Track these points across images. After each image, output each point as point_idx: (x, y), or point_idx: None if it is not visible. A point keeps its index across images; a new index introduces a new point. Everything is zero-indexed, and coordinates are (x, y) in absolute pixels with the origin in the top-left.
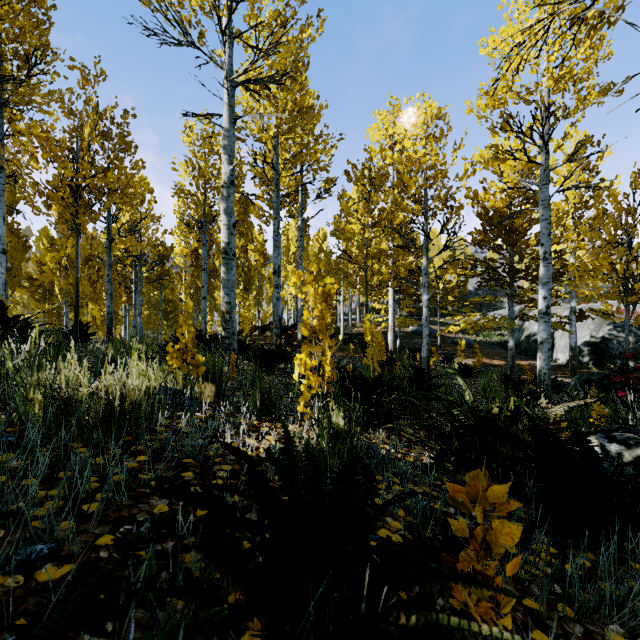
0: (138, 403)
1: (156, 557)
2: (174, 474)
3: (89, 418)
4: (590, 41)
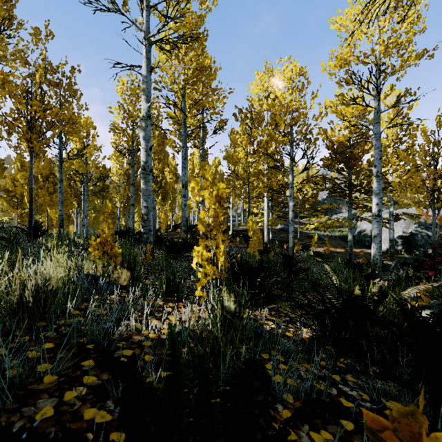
0: (56, 290)
1: None
2: (74, 363)
3: (1, 307)
4: None
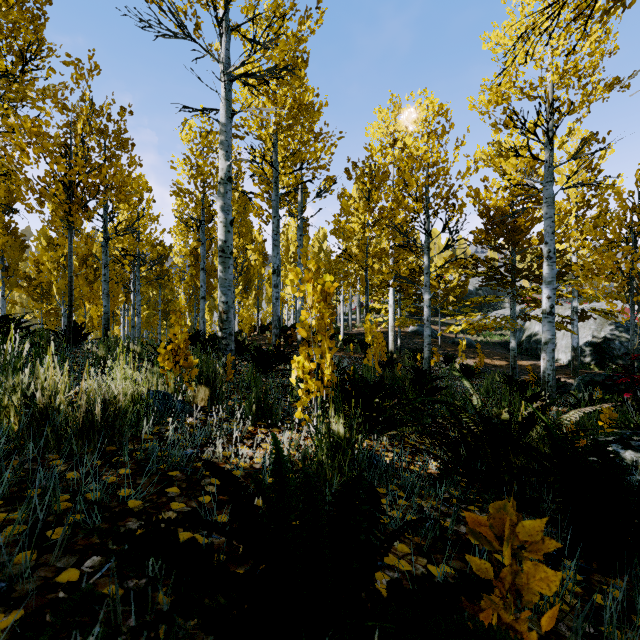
0: (124, 409)
1: (126, 597)
2: (157, 490)
3: (67, 427)
4: (603, 26)
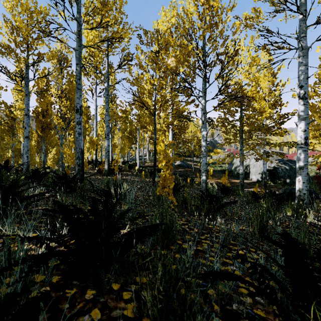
0: None
1: None
2: None
3: None
4: None
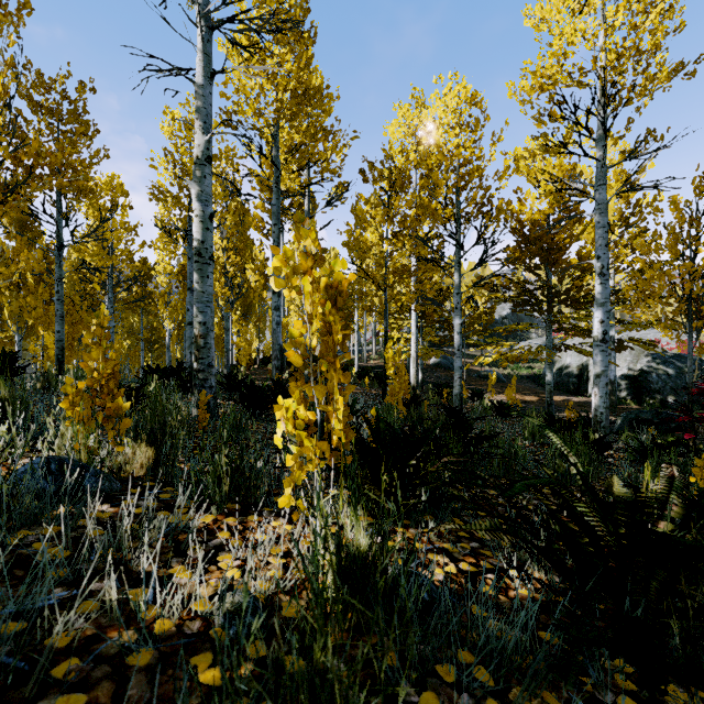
0: None
1: None
2: None
3: None
4: None
